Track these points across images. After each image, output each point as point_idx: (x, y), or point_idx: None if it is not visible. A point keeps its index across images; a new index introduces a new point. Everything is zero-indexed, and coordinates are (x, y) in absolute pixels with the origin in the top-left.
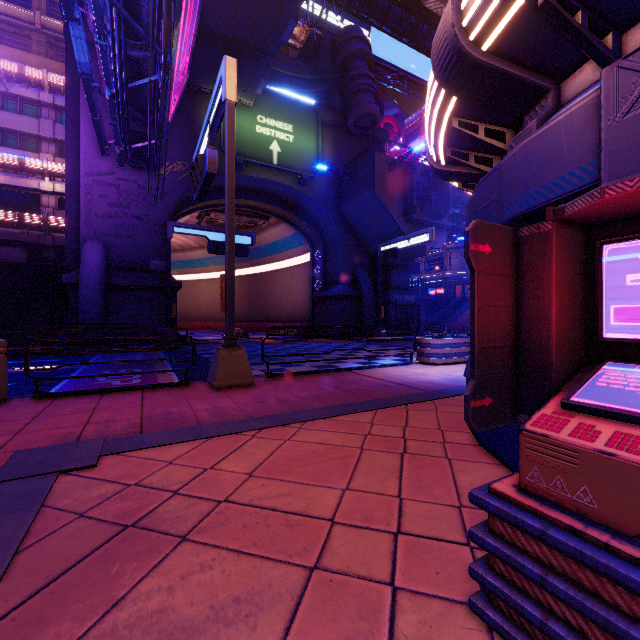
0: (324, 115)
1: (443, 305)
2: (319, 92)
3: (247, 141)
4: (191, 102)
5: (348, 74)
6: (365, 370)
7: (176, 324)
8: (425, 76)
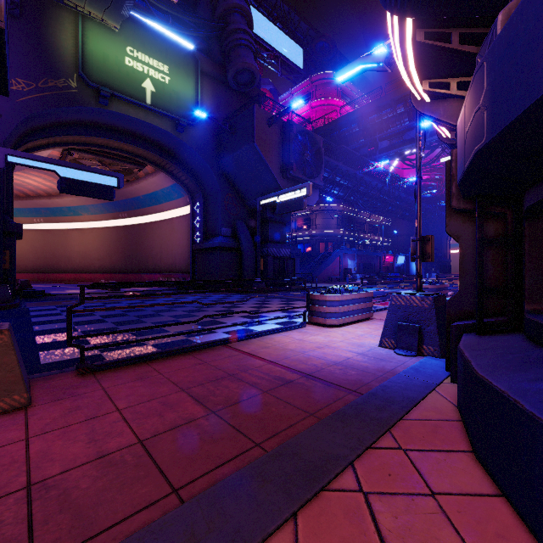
0: (203, 64)
1: (311, 259)
2: (198, 40)
3: (114, 72)
4: (38, 11)
5: (228, 27)
6: (249, 341)
7: (15, 277)
8: (295, 60)
